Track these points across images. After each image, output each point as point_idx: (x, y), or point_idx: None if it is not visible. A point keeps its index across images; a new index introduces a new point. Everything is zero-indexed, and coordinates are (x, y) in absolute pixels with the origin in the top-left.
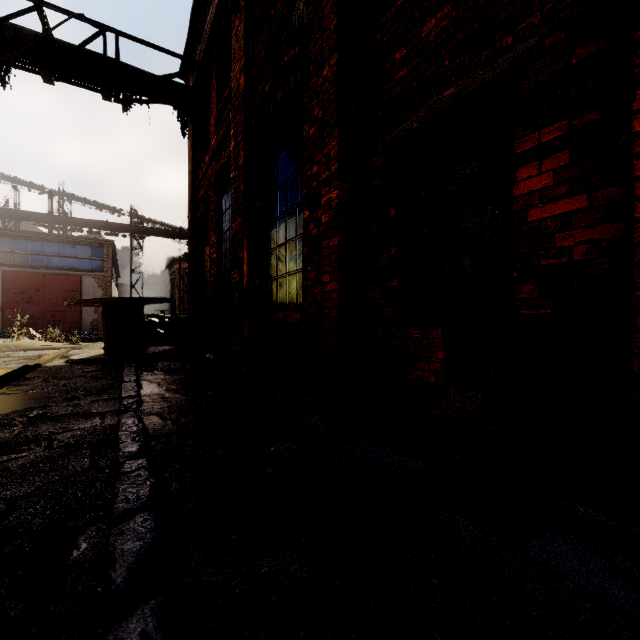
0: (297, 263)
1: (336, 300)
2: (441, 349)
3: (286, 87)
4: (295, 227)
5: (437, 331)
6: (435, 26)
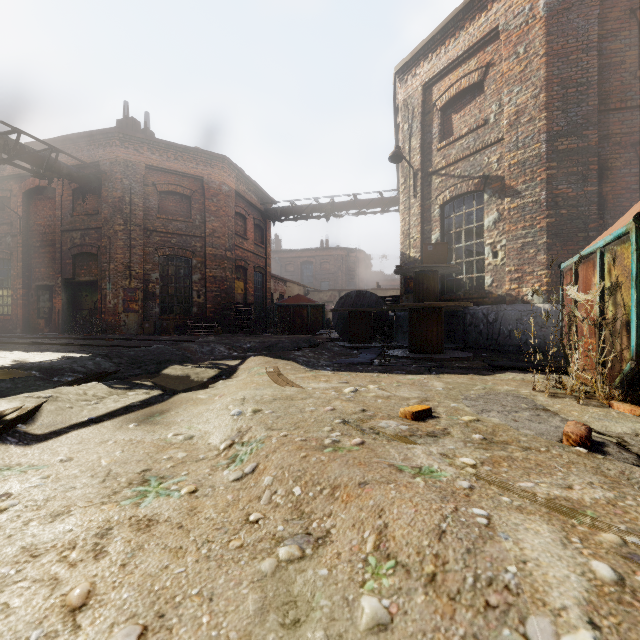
0: (9, 303)
1: (22, 314)
2: (44, 323)
3: (5, 257)
4: (8, 293)
5: (44, 320)
6: (43, 271)
